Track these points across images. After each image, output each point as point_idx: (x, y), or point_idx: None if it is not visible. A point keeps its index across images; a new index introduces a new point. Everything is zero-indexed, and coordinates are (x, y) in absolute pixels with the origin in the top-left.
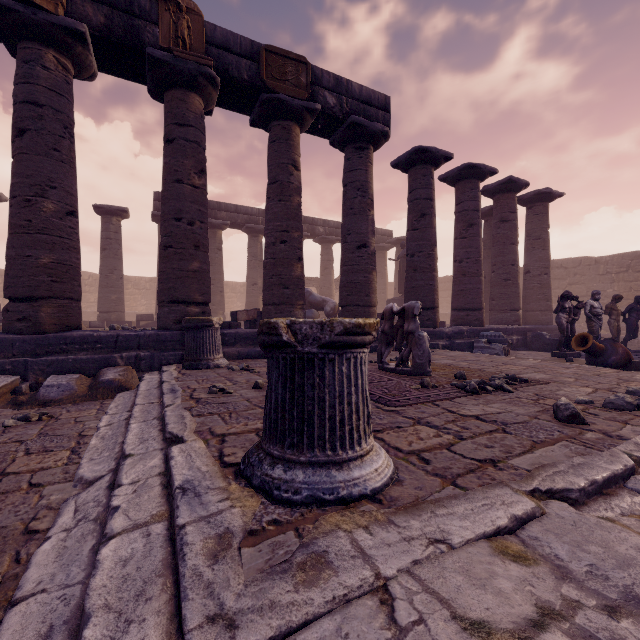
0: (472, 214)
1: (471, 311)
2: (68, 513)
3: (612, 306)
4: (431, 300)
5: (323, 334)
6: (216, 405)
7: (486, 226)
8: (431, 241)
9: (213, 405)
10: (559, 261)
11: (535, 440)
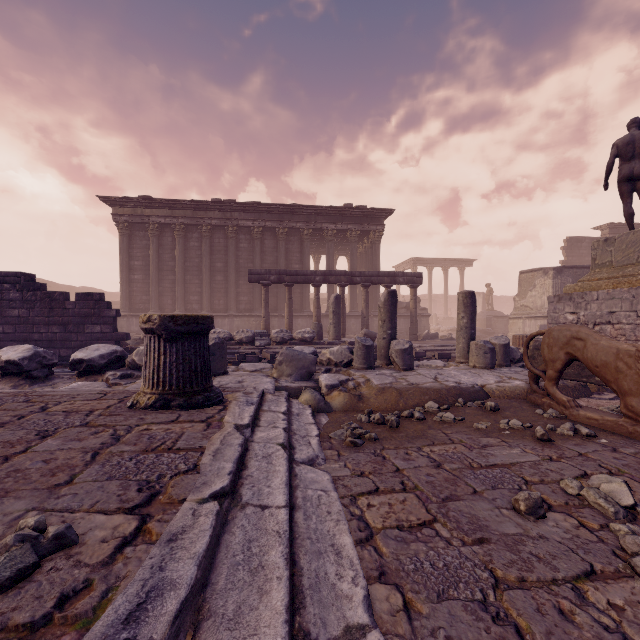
0: None
1: None
2: (314, 443)
3: None
4: None
5: None
6: (144, 472)
7: None
8: None
9: (148, 473)
10: None
11: (38, 396)
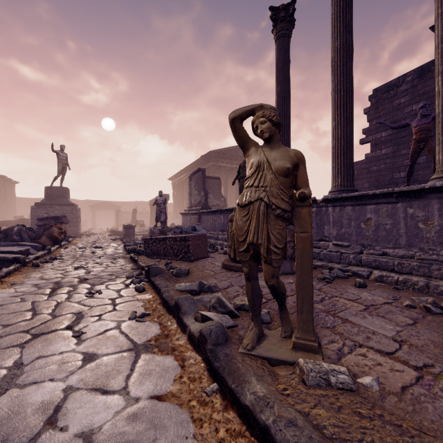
0: (2, 188)
1: (1, 216)
2: None
3: None
4: None
5: None
6: None
7: None
8: None
9: None
10: None
11: None
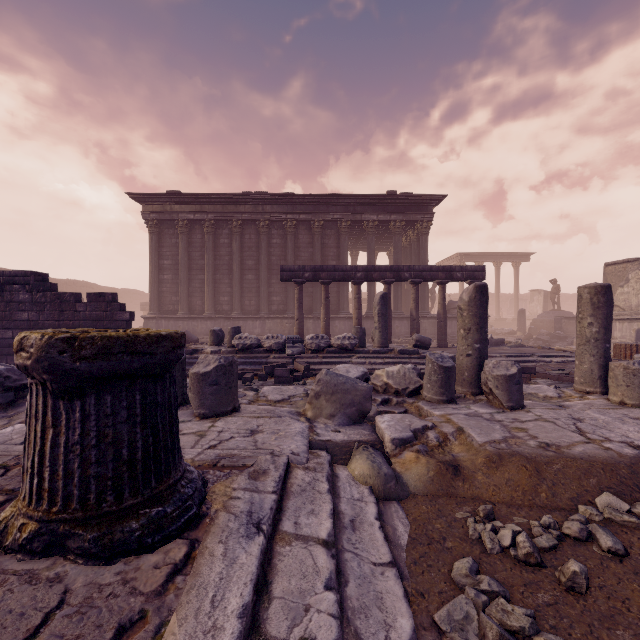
0: None
1: None
2: None
3: None
4: None
5: None
6: None
7: None
8: None
9: None
10: None
11: None
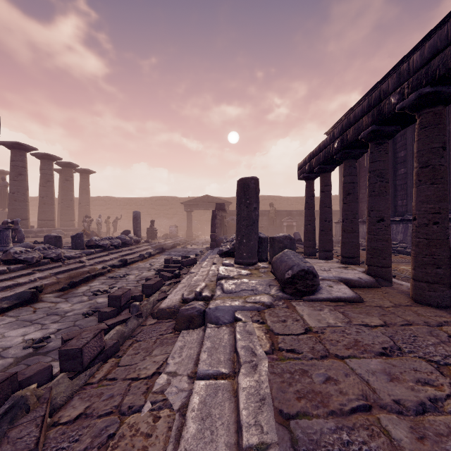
0: (49, 176)
1: (49, 221)
2: None
3: (107, 220)
4: (25, 216)
5: (4, 227)
6: None
7: (61, 178)
8: (25, 187)
9: None
10: (103, 197)
11: None
